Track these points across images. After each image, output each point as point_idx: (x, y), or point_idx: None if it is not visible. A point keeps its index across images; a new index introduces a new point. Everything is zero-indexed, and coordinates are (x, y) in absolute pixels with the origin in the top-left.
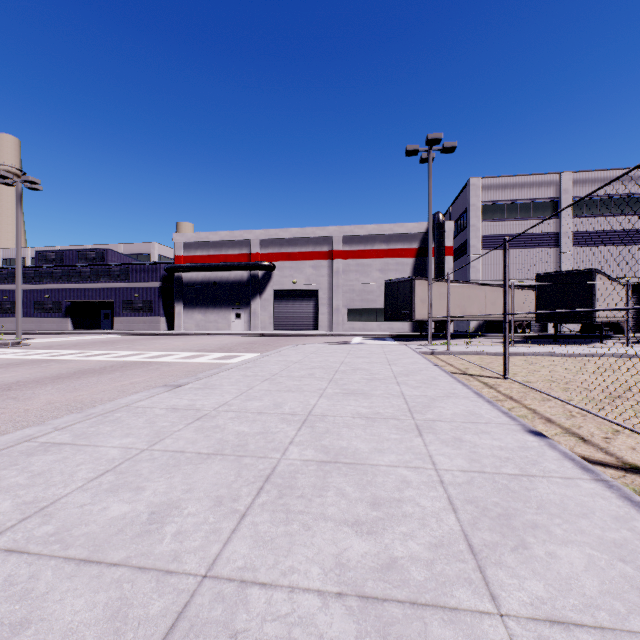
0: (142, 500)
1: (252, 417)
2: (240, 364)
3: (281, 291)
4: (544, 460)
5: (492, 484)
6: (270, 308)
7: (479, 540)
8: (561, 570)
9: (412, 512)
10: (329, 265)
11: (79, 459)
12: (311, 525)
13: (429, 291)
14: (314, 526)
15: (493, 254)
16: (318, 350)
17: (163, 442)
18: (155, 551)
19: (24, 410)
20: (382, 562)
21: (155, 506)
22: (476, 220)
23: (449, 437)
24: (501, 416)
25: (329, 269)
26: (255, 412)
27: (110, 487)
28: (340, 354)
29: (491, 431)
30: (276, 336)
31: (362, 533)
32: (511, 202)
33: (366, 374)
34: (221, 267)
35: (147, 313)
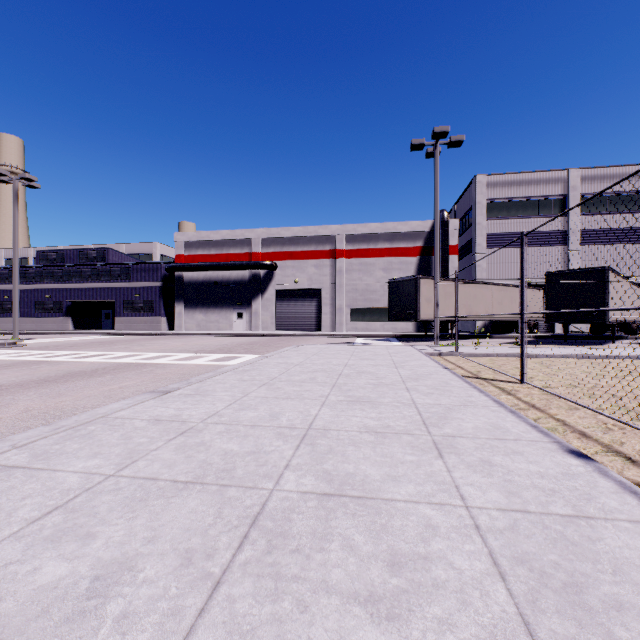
0: (88, 556)
1: (244, 431)
2: (237, 367)
3: (283, 291)
4: (599, 493)
5: (543, 531)
6: (272, 308)
7: (547, 633)
8: None
9: (445, 579)
10: (332, 264)
11: (27, 489)
12: (308, 602)
13: (435, 290)
14: (312, 604)
15: (499, 253)
16: (320, 351)
17: (135, 465)
18: None
19: None
20: None
21: (102, 566)
22: (482, 218)
23: (475, 459)
24: (531, 431)
25: (332, 268)
26: (248, 425)
27: (52, 533)
28: (343, 356)
29: (524, 451)
30: (278, 336)
31: (380, 618)
32: (517, 199)
33: (372, 378)
34: (222, 266)
35: (148, 313)
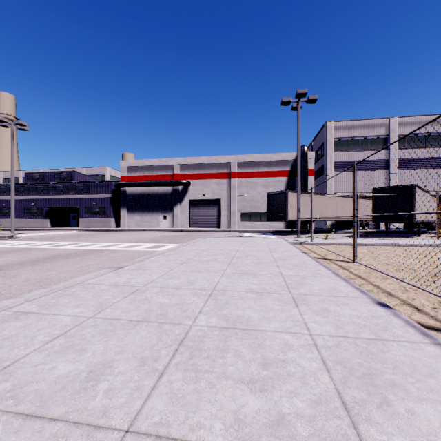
0: (83, 360)
1: (172, 291)
2: (165, 251)
3: (194, 200)
4: (392, 327)
5: (355, 347)
6: (187, 212)
7: (350, 397)
8: (421, 427)
9: (294, 371)
10: (228, 182)
11: (40, 325)
12: (215, 383)
13: (298, 200)
14: (217, 384)
15: (342, 174)
16: (220, 241)
17: (104, 311)
18: (89, 407)
19: (8, 285)
20: (273, 418)
21: (93, 365)
22: (330, 151)
23: (318, 308)
24: (355, 291)
25: (228, 185)
26: (174, 288)
27: (60, 349)
28: (236, 244)
29: (349, 303)
30: (191, 231)
31: (255, 391)
32: (354, 138)
33: (254, 259)
34: (153, 184)
35: (102, 215)
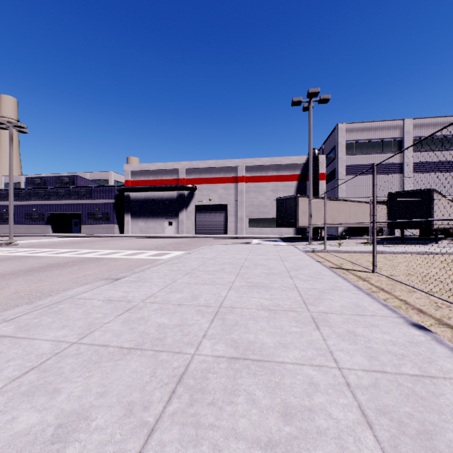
0: (54, 407)
1: (172, 309)
2: (168, 260)
3: (201, 206)
4: (438, 357)
5: (398, 388)
6: (193, 218)
7: None
8: None
9: (326, 427)
10: (235, 187)
11: (11, 354)
12: (221, 447)
13: (309, 205)
14: (225, 448)
15: (354, 179)
16: (227, 249)
17: (92, 335)
18: None
19: None
20: None
21: (64, 416)
22: (342, 154)
23: (343, 330)
24: (383, 308)
25: (235, 190)
26: (175, 304)
27: (28, 389)
28: (244, 252)
29: (379, 324)
30: (197, 238)
31: None
32: (367, 141)
33: (265, 269)
34: (158, 188)
35: (105, 221)
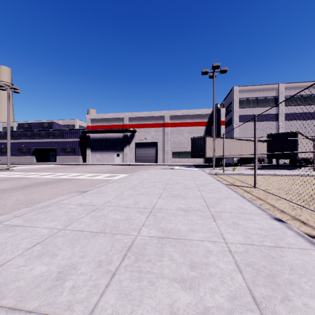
0: (55, 263)
1: (122, 209)
2: (117, 180)
3: (139, 143)
4: (287, 237)
5: (260, 253)
6: (133, 151)
7: (259, 294)
8: None
9: (215, 272)
10: (163, 130)
11: (23, 235)
12: (154, 282)
13: (213, 143)
14: (156, 282)
15: (245, 124)
16: (157, 172)
17: (72, 225)
18: (57, 301)
19: (3, 204)
20: (199, 311)
21: (62, 267)
22: (236, 107)
23: (230, 222)
24: (257, 209)
25: (163, 132)
26: (124, 207)
27: (37, 254)
28: (169, 174)
29: (253, 218)
30: (136, 165)
31: (185, 288)
32: (254, 98)
33: (182, 185)
34: (109, 131)
35: (73, 154)
